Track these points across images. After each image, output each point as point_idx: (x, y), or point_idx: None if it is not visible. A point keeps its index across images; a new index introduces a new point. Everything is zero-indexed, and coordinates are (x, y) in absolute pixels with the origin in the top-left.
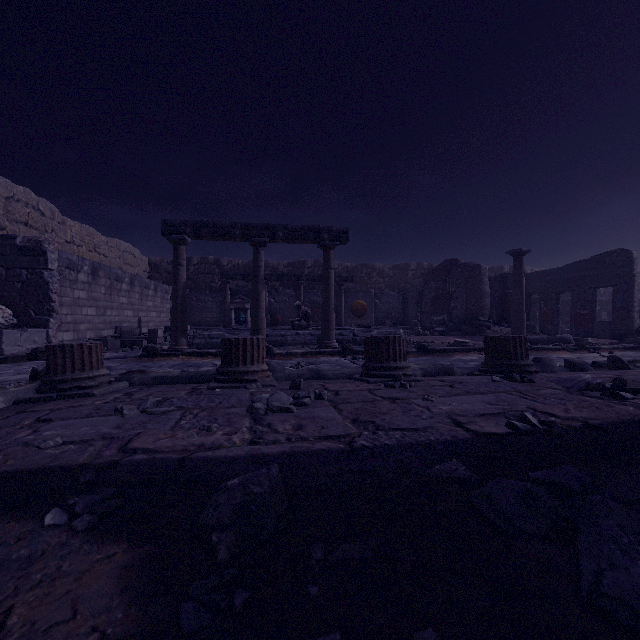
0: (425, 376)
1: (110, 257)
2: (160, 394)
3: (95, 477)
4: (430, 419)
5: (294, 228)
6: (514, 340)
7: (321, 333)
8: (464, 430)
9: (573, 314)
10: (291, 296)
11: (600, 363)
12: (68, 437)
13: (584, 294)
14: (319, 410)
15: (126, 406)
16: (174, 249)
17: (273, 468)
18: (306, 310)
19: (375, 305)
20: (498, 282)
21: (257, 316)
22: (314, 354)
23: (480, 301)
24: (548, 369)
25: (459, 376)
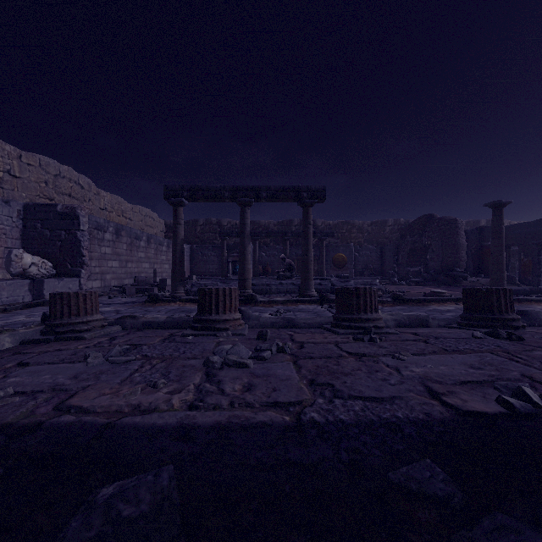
0: (398, 327)
1: (134, 220)
2: (137, 340)
3: (3, 445)
4: (399, 385)
5: (276, 188)
6: (497, 292)
7: (301, 283)
8: (441, 405)
9: None
10: (280, 250)
11: None
12: (24, 386)
13: None
14: (277, 366)
15: (93, 354)
16: (174, 210)
17: (165, 472)
18: (290, 262)
19: (354, 258)
20: (475, 235)
21: (243, 267)
22: (293, 302)
23: (456, 253)
24: (536, 323)
25: (435, 328)
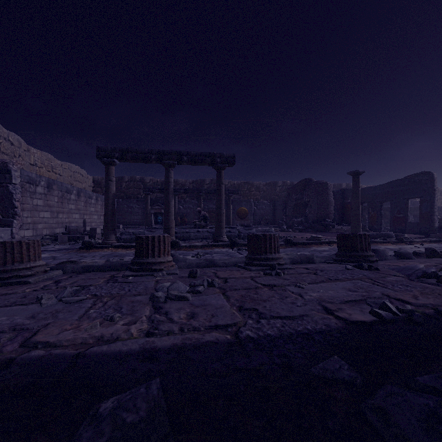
0: (293, 264)
1: (64, 176)
2: (82, 282)
3: None
4: (304, 306)
5: (195, 154)
6: (360, 237)
7: (215, 231)
8: (335, 318)
9: (392, 217)
10: (194, 204)
11: (419, 253)
12: None
13: (400, 203)
14: (210, 297)
15: (46, 295)
16: (106, 169)
17: (153, 385)
18: (205, 214)
19: (254, 210)
20: (339, 194)
21: (168, 218)
22: (210, 246)
23: (327, 208)
24: (383, 258)
25: (319, 264)
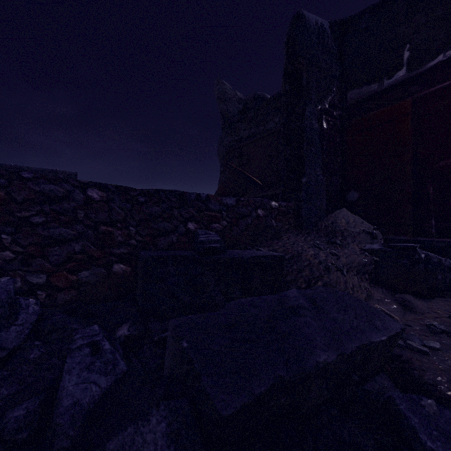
0: None
1: None
2: None
3: None
4: None
5: (37, 169)
6: None
7: None
8: None
9: None
10: None
11: None
12: None
13: None
14: None
15: None
16: None
17: None
18: None
19: None
20: None
21: None
22: None
23: None
24: None
25: None
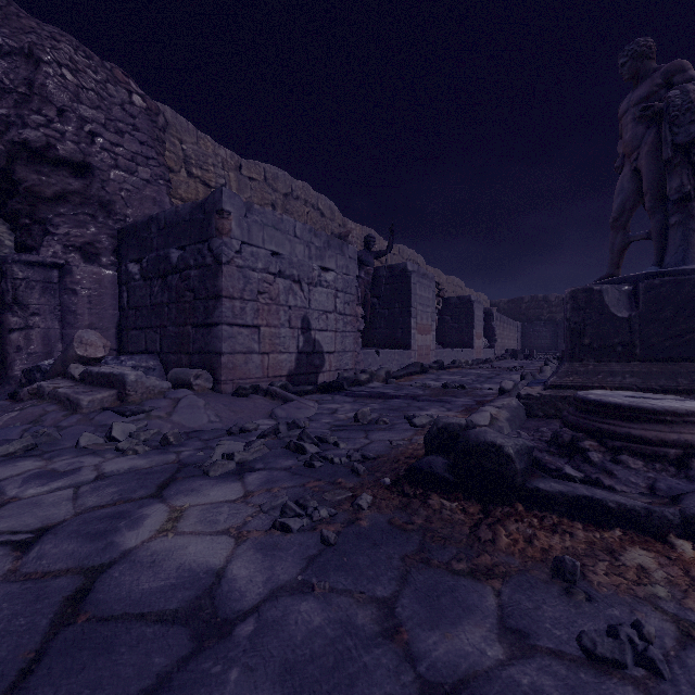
0: None
1: None
2: None
3: None
4: None
5: None
6: None
7: None
8: None
9: None
10: None
11: None
12: None
13: None
14: None
15: None
16: None
17: None
18: None
19: None
20: None
21: None
22: None
23: None
24: None
25: None
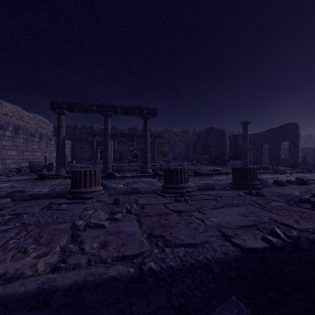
0: (199, 190)
1: (30, 123)
2: (21, 209)
3: None
4: (205, 232)
5: (127, 107)
6: (249, 170)
7: (142, 165)
8: (232, 245)
9: (269, 154)
10: (130, 145)
11: (290, 181)
12: None
13: (275, 145)
14: (126, 224)
15: None
16: (57, 117)
17: None
18: (136, 152)
19: (173, 150)
20: (233, 139)
21: (106, 155)
22: (138, 176)
23: (224, 148)
24: (265, 185)
25: (218, 191)
